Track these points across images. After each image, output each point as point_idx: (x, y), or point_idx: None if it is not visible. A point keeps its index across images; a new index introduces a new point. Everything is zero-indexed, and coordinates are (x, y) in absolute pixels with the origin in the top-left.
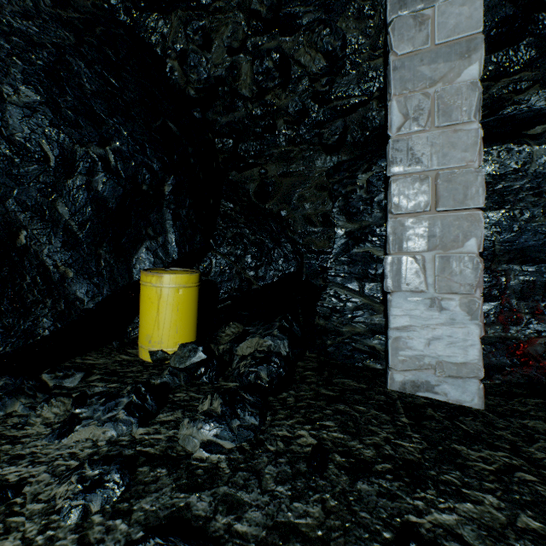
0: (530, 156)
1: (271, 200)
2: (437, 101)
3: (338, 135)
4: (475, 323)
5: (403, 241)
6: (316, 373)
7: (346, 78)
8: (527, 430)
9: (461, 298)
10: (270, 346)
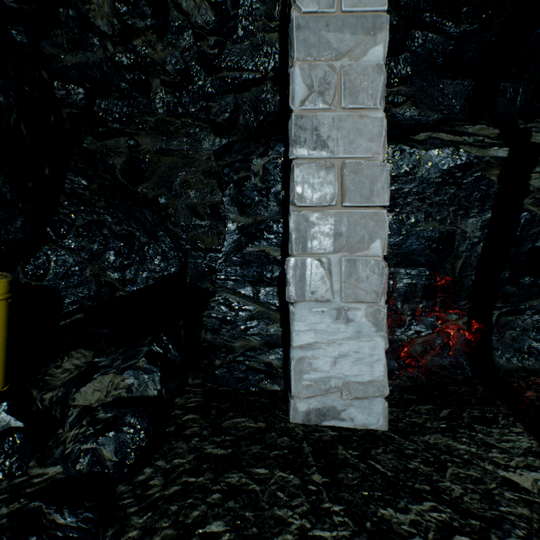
0: (418, 160)
1: (146, 181)
2: (343, 78)
3: (229, 113)
4: (381, 335)
5: (308, 239)
6: (201, 415)
7: (239, 47)
8: (433, 451)
9: (368, 307)
10: (132, 386)
